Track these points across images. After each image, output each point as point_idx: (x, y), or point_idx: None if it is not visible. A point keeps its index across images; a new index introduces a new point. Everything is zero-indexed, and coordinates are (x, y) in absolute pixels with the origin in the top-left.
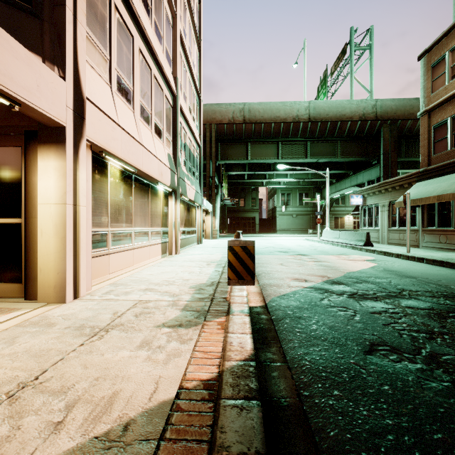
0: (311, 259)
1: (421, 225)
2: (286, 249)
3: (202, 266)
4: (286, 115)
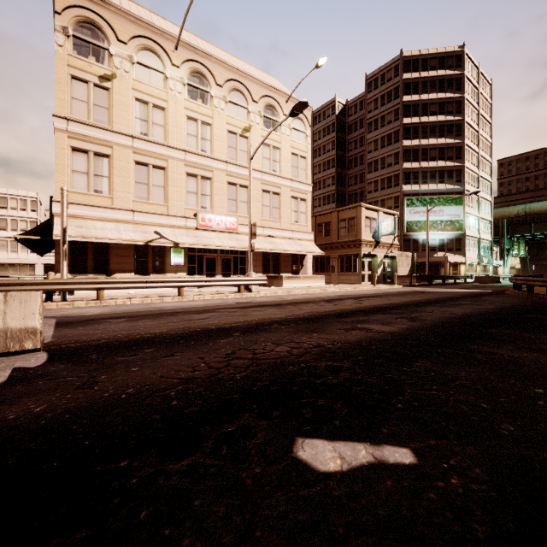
0: None
1: None
2: None
3: None
4: None
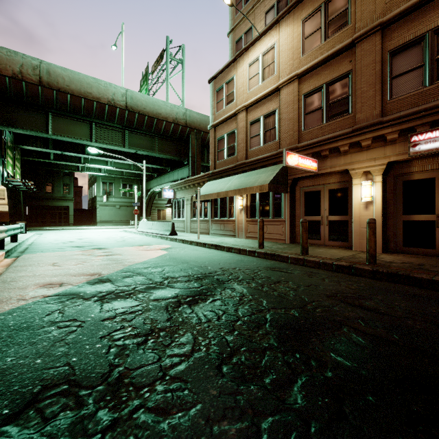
0: (103, 253)
1: (211, 216)
2: (87, 243)
3: None
4: (100, 95)
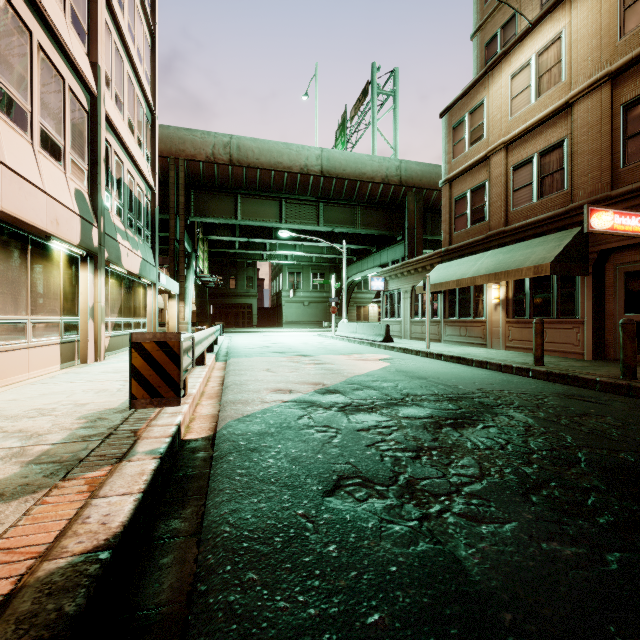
0: (312, 361)
1: (443, 316)
2: (286, 349)
3: None
4: (292, 162)
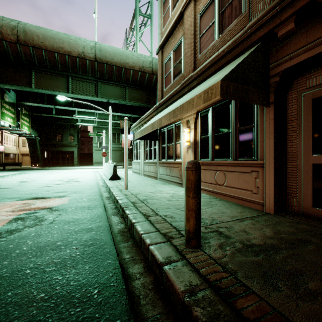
0: None
1: (158, 158)
2: None
3: None
4: (71, 48)
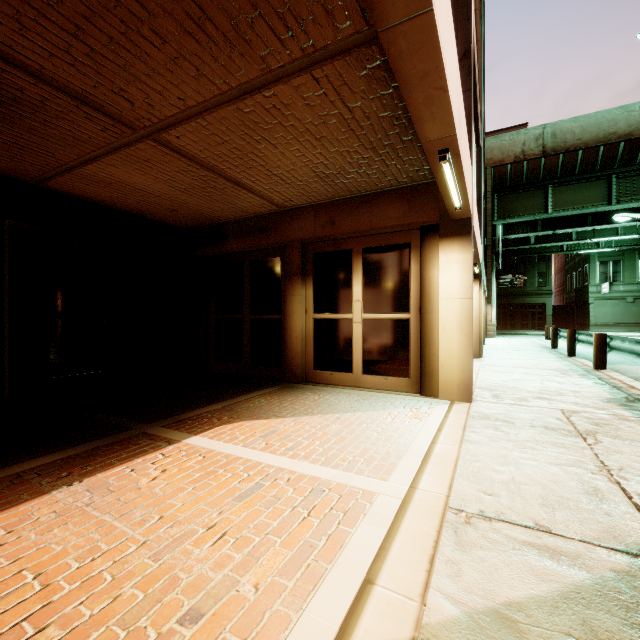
0: None
1: None
2: None
3: (559, 375)
4: (632, 127)
